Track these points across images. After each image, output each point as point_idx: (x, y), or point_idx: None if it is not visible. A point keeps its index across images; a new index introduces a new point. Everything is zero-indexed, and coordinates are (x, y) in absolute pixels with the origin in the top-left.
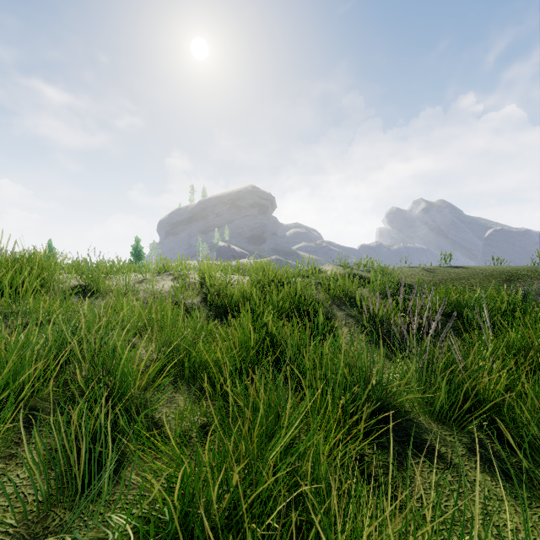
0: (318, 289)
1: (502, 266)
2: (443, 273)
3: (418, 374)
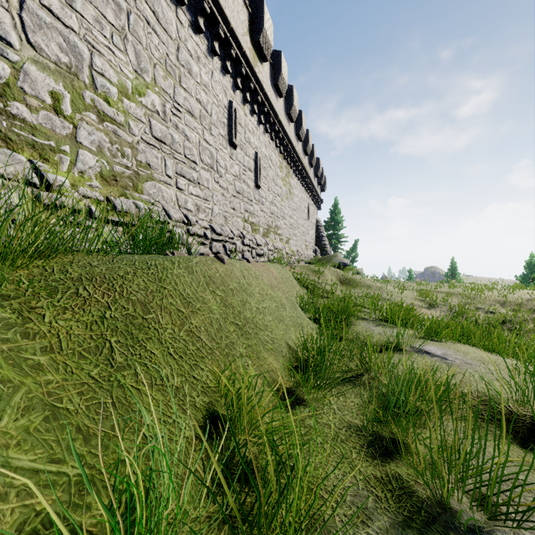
0: None
1: None
2: None
3: None
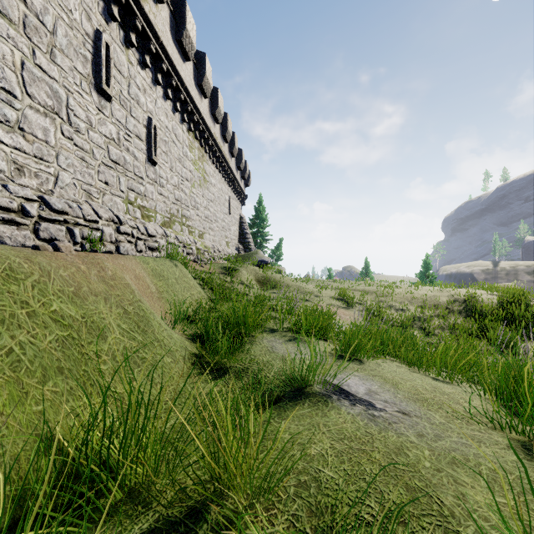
0: None
1: None
2: None
3: None
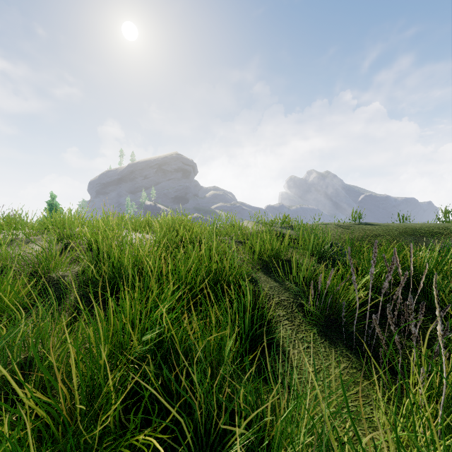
0: (239, 250)
1: (409, 223)
2: (358, 230)
3: None
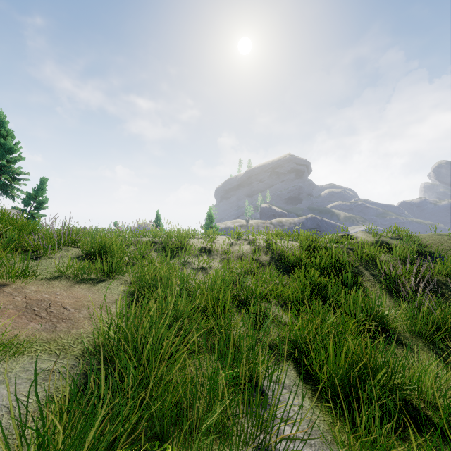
0: (349, 254)
1: None
2: None
3: (410, 312)
